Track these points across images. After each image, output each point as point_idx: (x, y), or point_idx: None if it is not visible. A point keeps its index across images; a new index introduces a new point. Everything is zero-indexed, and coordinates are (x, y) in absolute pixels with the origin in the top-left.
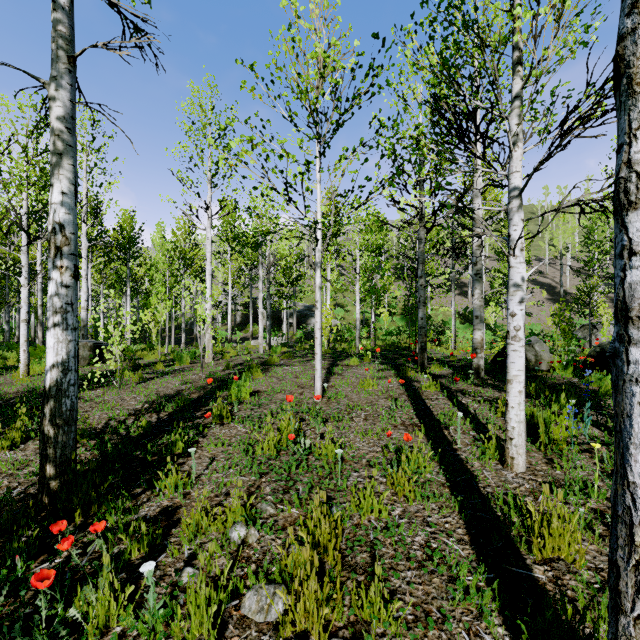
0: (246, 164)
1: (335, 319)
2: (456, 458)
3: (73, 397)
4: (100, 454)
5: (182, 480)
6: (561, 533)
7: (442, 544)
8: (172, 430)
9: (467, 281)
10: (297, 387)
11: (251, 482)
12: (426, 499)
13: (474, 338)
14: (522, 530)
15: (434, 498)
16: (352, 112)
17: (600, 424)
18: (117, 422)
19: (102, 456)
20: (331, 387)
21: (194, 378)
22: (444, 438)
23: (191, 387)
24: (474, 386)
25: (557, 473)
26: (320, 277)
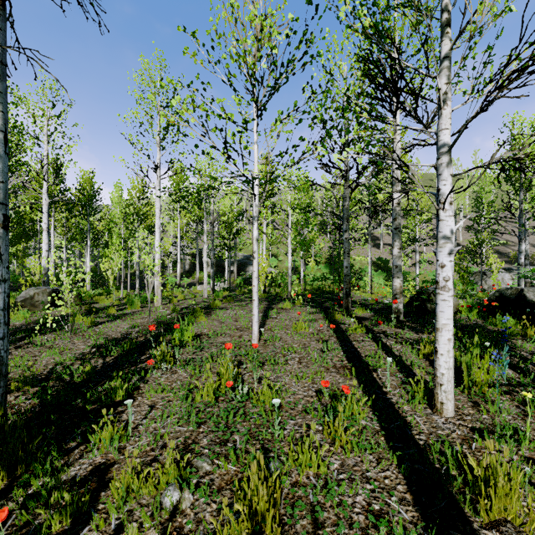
0: (187, 122)
1: (270, 267)
2: (387, 402)
3: (2, 351)
4: (39, 403)
5: (117, 433)
6: (507, 493)
7: (384, 505)
8: (115, 375)
9: (379, 235)
10: (236, 330)
11: (188, 433)
12: (363, 450)
13: (394, 285)
14: (466, 489)
15: (371, 450)
16: (287, 76)
17: (512, 365)
18: (63, 367)
19: (40, 406)
20: (267, 330)
21: (142, 322)
22: (373, 381)
23: (139, 331)
24: (394, 328)
25: (484, 417)
26: (257, 230)
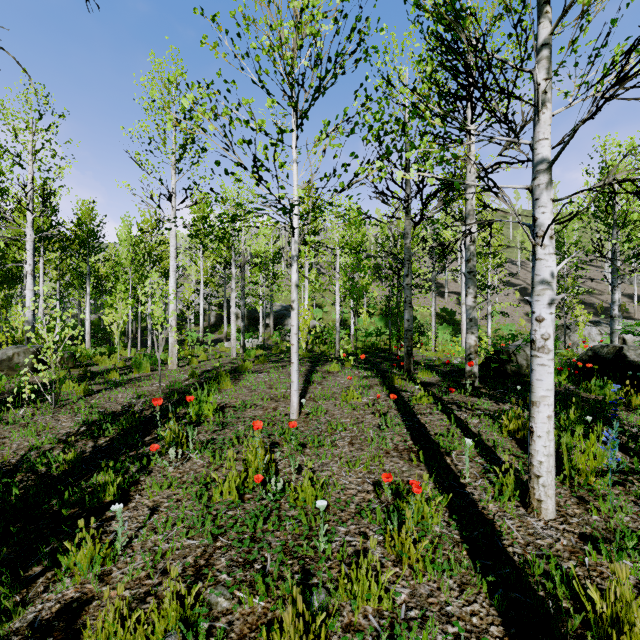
0: (204, 131)
1: (313, 319)
2: (467, 499)
3: None
4: None
5: (101, 553)
6: None
7: None
8: (108, 464)
9: (443, 282)
10: (270, 400)
11: (201, 549)
12: (440, 572)
13: (467, 343)
14: (588, 634)
15: (452, 572)
16: (335, 75)
17: (620, 444)
18: (39, 453)
19: None
20: (310, 400)
21: (151, 390)
22: (447, 468)
23: (145, 402)
24: (468, 396)
25: (595, 519)
26: (297, 273)
